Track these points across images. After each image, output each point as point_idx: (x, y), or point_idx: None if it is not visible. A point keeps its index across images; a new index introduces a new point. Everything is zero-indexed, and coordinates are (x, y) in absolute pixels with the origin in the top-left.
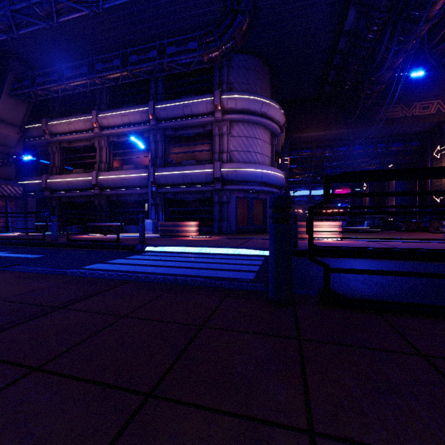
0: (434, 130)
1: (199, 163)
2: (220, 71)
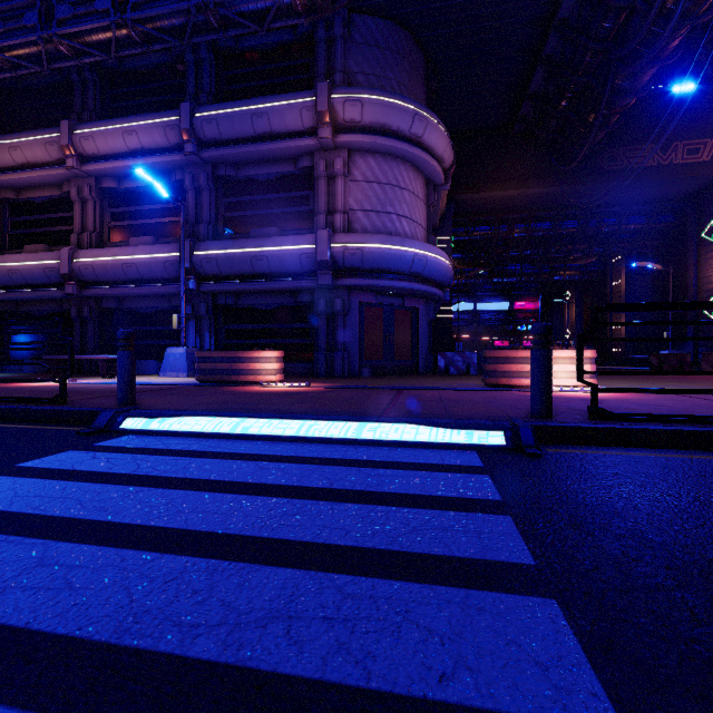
0: (702, 193)
1: (286, 235)
2: (328, 50)
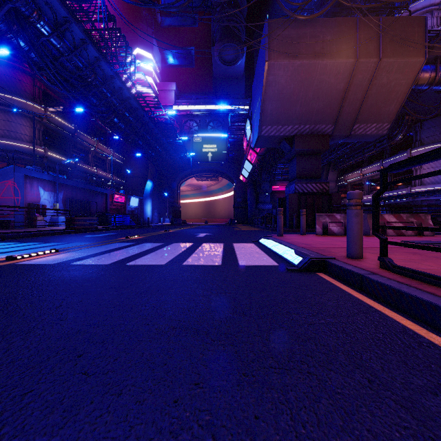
0: None
1: (406, 187)
2: (416, 134)
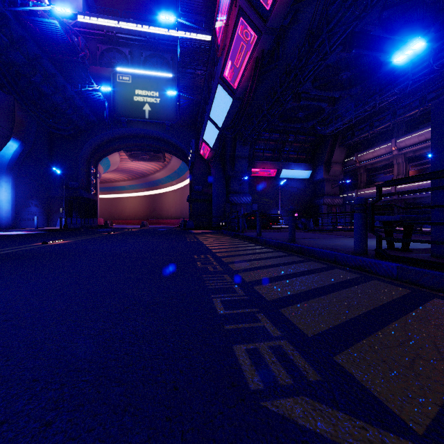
0: None
1: None
2: None
